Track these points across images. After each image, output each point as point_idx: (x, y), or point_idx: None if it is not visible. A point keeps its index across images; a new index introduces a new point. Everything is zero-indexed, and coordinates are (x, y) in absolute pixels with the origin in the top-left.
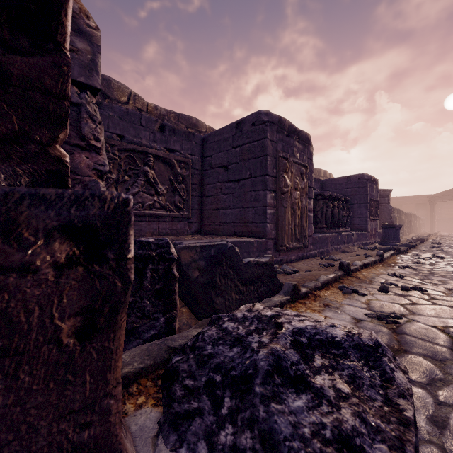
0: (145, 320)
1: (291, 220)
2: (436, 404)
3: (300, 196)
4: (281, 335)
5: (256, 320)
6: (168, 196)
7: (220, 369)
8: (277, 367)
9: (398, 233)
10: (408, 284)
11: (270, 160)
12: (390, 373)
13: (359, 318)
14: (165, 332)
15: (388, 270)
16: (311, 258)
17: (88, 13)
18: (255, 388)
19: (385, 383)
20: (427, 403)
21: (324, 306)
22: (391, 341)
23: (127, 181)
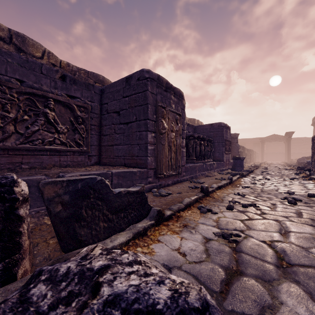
0: None
1: (168, 154)
2: None
3: (175, 136)
4: (87, 311)
5: (77, 277)
6: (68, 134)
7: None
8: None
9: (242, 162)
10: (247, 201)
11: (150, 108)
12: None
13: (208, 238)
14: (1, 280)
15: (235, 189)
16: (184, 182)
17: None
18: None
19: None
20: None
21: (183, 227)
22: (230, 262)
23: (27, 120)
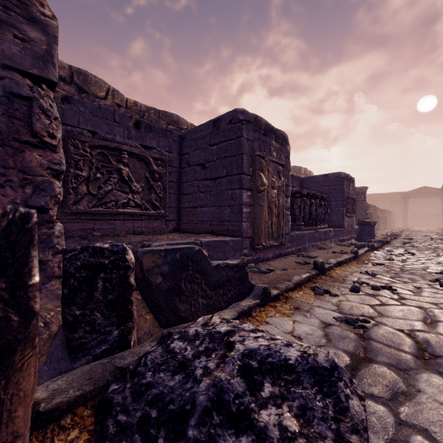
0: (95, 335)
1: (268, 218)
2: (397, 424)
3: (277, 194)
4: (229, 358)
5: (208, 338)
6: (143, 194)
7: (157, 403)
8: (218, 402)
9: (373, 229)
10: (379, 283)
11: (246, 159)
12: (344, 402)
13: (327, 322)
14: (118, 346)
15: (361, 267)
16: (288, 256)
17: (43, 0)
18: (188, 431)
19: (338, 414)
20: (388, 423)
21: (294, 309)
22: (356, 348)
23: (100, 179)
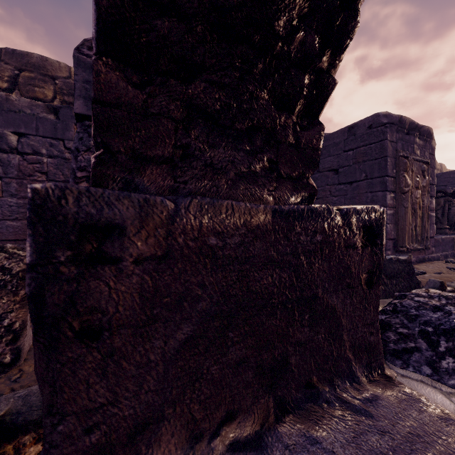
0: None
1: (412, 220)
2: None
3: (421, 195)
4: None
5: (443, 298)
6: None
7: (429, 324)
8: None
9: None
10: None
11: (389, 161)
12: None
13: None
14: None
15: None
16: (434, 261)
17: None
18: None
19: None
20: None
21: None
22: None
23: None
